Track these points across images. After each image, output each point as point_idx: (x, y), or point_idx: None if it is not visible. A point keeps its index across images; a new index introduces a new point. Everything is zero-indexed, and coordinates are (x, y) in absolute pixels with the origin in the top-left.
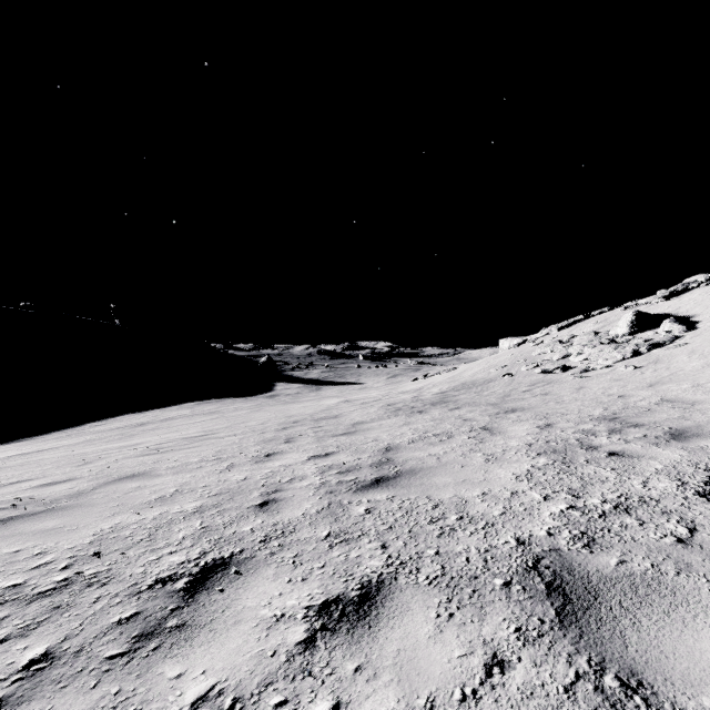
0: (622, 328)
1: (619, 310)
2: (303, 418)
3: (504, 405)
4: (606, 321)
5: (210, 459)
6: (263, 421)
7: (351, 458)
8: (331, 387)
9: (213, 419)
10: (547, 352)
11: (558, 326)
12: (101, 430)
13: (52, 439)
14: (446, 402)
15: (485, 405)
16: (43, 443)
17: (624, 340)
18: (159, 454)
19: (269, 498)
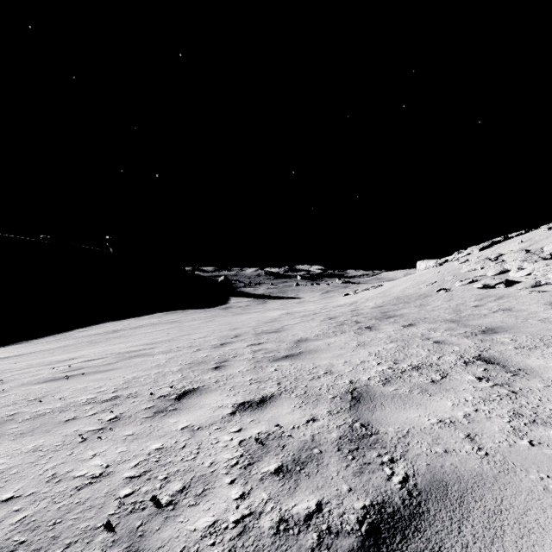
0: None
1: (542, 230)
2: (245, 331)
3: (469, 322)
4: (531, 240)
5: (102, 399)
6: (207, 333)
7: (299, 416)
8: (274, 301)
9: (169, 329)
10: (477, 268)
11: (479, 247)
12: (82, 336)
13: (42, 343)
14: (391, 316)
15: (443, 321)
16: (33, 346)
17: None
18: (64, 380)
19: None
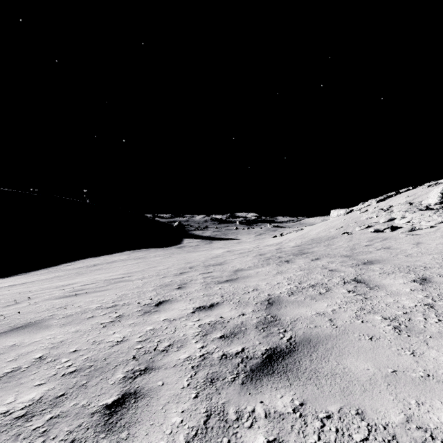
0: (434, 199)
1: (424, 187)
2: (197, 264)
3: (357, 257)
4: (415, 195)
5: (107, 306)
6: (168, 265)
7: (235, 313)
8: (218, 241)
9: (138, 263)
10: (373, 217)
11: (377, 200)
12: (69, 269)
13: (38, 274)
14: (305, 253)
15: (340, 256)
16: (31, 277)
17: (437, 207)
18: (74, 296)
19: (129, 388)
